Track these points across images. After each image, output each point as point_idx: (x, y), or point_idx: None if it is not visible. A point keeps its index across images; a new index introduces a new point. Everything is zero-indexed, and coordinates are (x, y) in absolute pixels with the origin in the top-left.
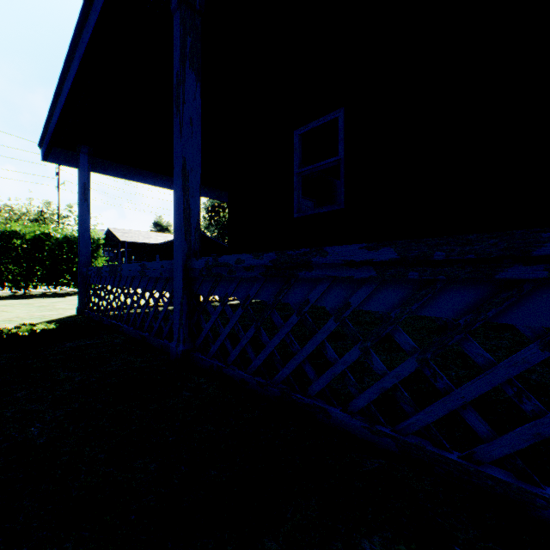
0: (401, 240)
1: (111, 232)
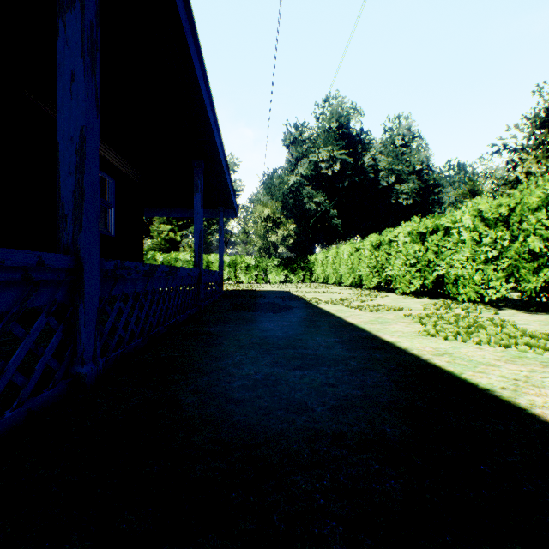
0: None
1: None
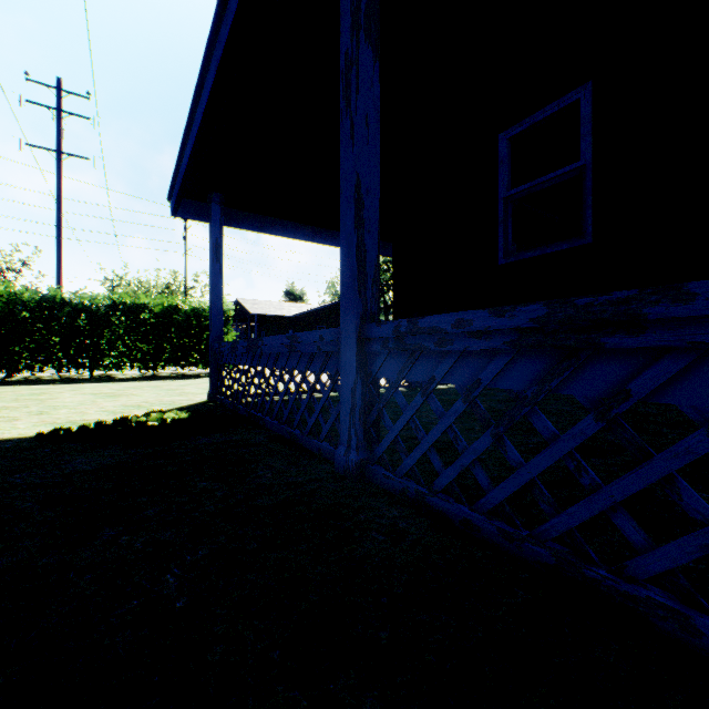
0: None
1: (239, 303)
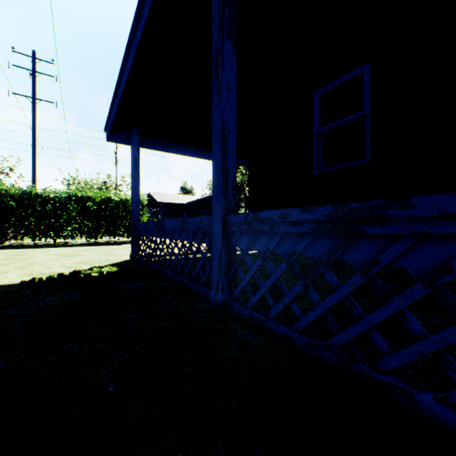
0: (444, 191)
1: (151, 195)
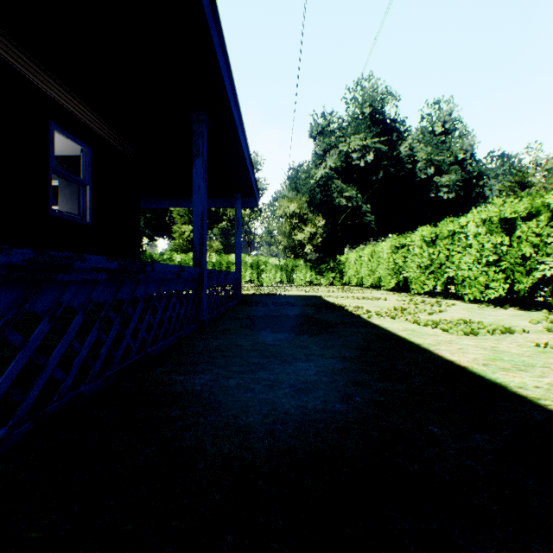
0: None
1: None
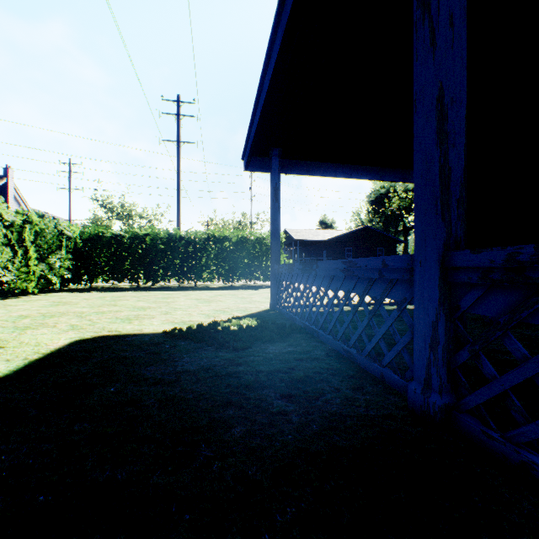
0: None
1: (286, 233)
